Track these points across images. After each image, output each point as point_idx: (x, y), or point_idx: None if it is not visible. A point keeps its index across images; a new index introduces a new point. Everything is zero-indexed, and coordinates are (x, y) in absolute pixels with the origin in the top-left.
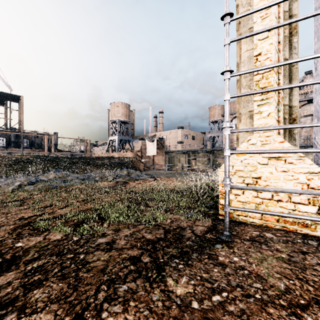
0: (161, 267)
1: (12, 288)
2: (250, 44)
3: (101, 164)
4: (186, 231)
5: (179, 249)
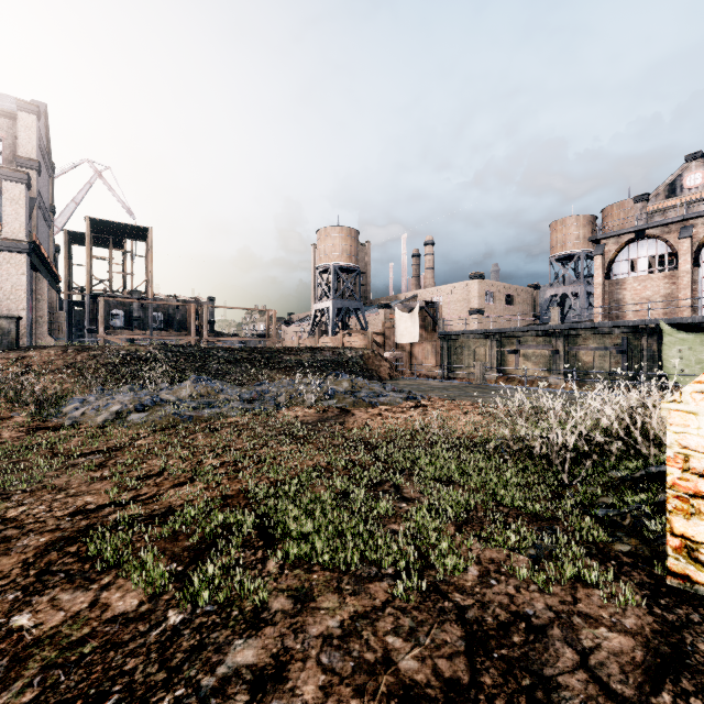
0: None
1: None
2: None
3: (294, 363)
4: (556, 654)
5: None
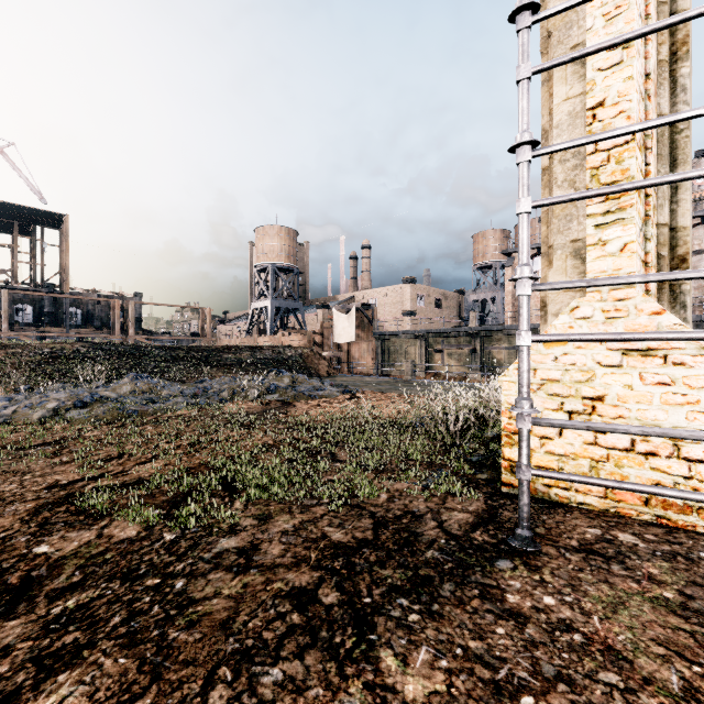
0: (365, 618)
1: (10, 664)
2: (575, 83)
3: (234, 361)
4: (426, 524)
5: (409, 571)
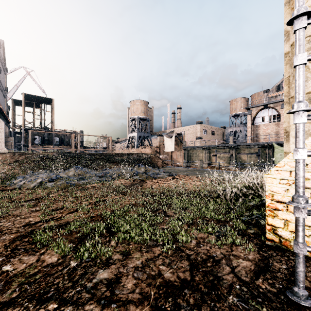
0: None
1: None
2: None
3: (120, 160)
4: (223, 269)
5: None
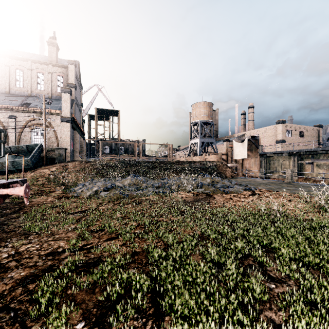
0: None
1: None
2: None
3: (180, 169)
4: None
5: None
